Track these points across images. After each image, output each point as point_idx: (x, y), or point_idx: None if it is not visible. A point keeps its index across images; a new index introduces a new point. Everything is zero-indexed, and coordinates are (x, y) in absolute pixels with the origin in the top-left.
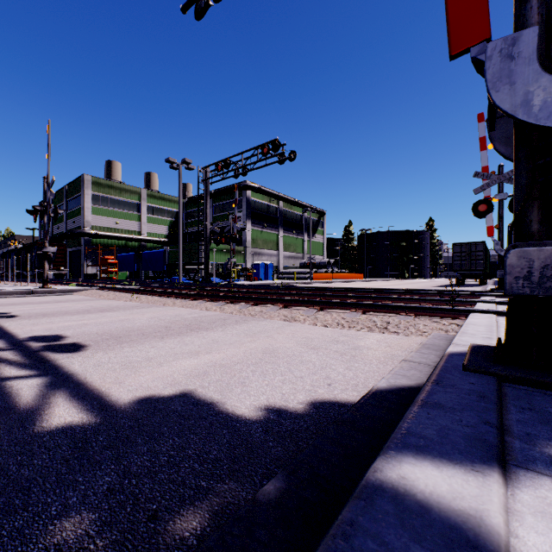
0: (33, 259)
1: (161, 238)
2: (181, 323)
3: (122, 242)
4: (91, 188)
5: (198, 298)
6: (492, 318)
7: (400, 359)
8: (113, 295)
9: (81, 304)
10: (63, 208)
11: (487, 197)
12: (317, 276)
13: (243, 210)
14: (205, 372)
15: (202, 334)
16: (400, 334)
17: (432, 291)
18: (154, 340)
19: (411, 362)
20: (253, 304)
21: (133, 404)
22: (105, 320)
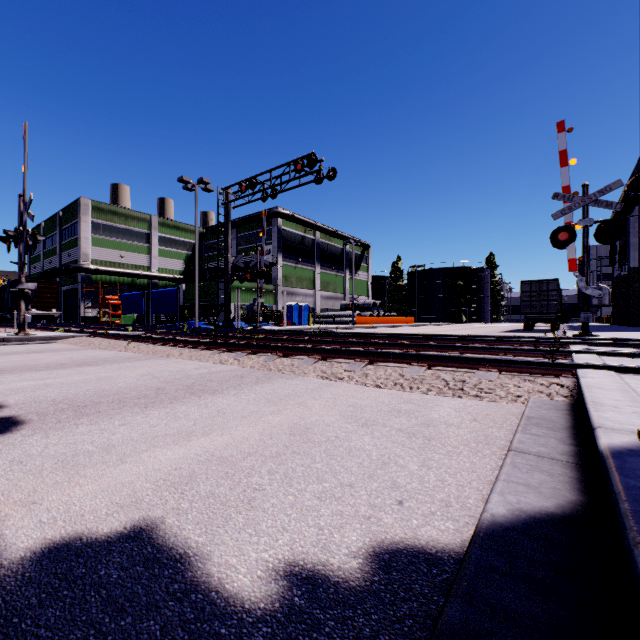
0: (5, 298)
1: (176, 275)
2: (181, 383)
3: (127, 280)
4: (90, 214)
5: (212, 348)
6: (615, 377)
7: (500, 444)
8: (106, 343)
9: (60, 355)
10: (56, 238)
11: (569, 224)
12: (361, 320)
13: (273, 242)
14: (191, 474)
15: (205, 400)
16: (485, 399)
17: (504, 337)
18: (132, 411)
19: (527, 454)
20: (281, 355)
21: (27, 562)
22: (78, 378)
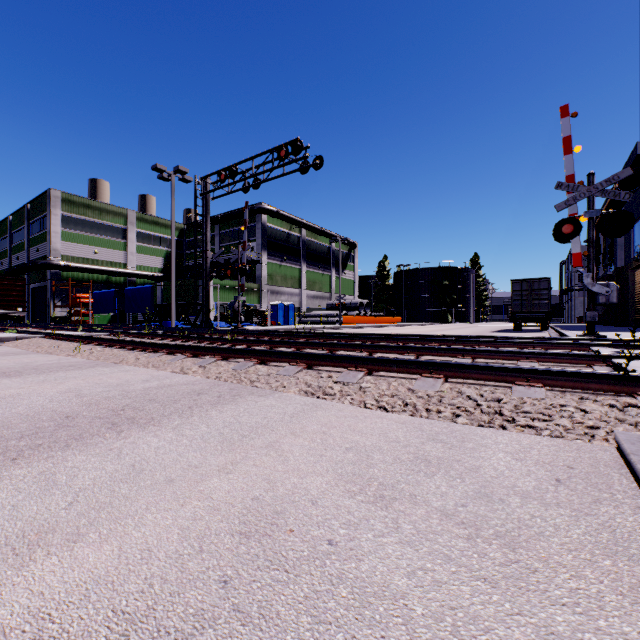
0: None
1: (155, 272)
2: (107, 406)
3: (102, 277)
4: (61, 207)
5: (176, 352)
6: None
7: None
8: (56, 346)
9: None
10: (24, 232)
11: (574, 216)
12: (348, 320)
13: (258, 239)
14: None
15: (124, 440)
16: (546, 433)
17: (508, 338)
18: None
19: None
20: (256, 361)
21: None
22: None
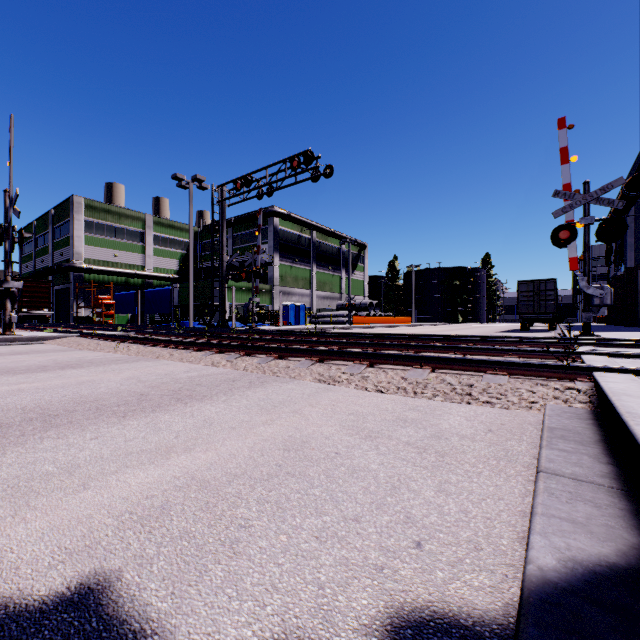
0: None
1: (170, 274)
2: (167, 388)
3: (121, 279)
4: (83, 212)
5: (204, 349)
6: (638, 382)
7: (524, 461)
8: (95, 344)
9: (44, 356)
10: (48, 237)
11: (570, 222)
12: (358, 320)
13: (269, 241)
14: (164, 505)
15: (191, 407)
16: (497, 405)
17: (505, 338)
18: (108, 421)
19: (561, 477)
20: (276, 356)
21: None
22: (56, 383)
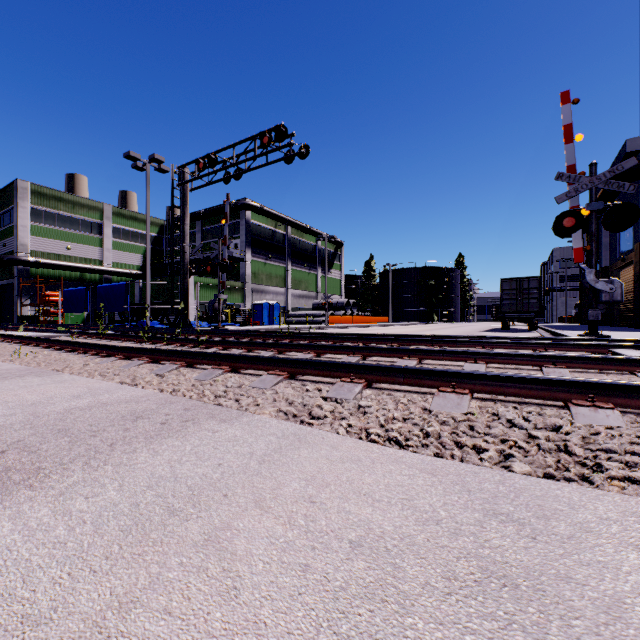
0: None
1: (133, 270)
2: None
3: (75, 274)
4: (29, 199)
5: (133, 356)
6: None
7: None
8: None
9: None
10: None
11: (575, 208)
12: (335, 319)
13: (241, 236)
14: None
15: None
16: None
17: (510, 338)
18: None
19: None
20: (226, 368)
21: None
22: None
